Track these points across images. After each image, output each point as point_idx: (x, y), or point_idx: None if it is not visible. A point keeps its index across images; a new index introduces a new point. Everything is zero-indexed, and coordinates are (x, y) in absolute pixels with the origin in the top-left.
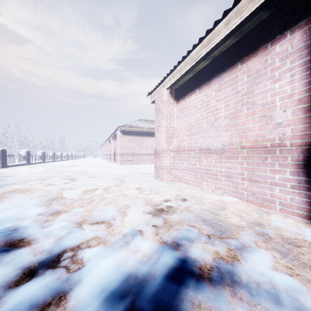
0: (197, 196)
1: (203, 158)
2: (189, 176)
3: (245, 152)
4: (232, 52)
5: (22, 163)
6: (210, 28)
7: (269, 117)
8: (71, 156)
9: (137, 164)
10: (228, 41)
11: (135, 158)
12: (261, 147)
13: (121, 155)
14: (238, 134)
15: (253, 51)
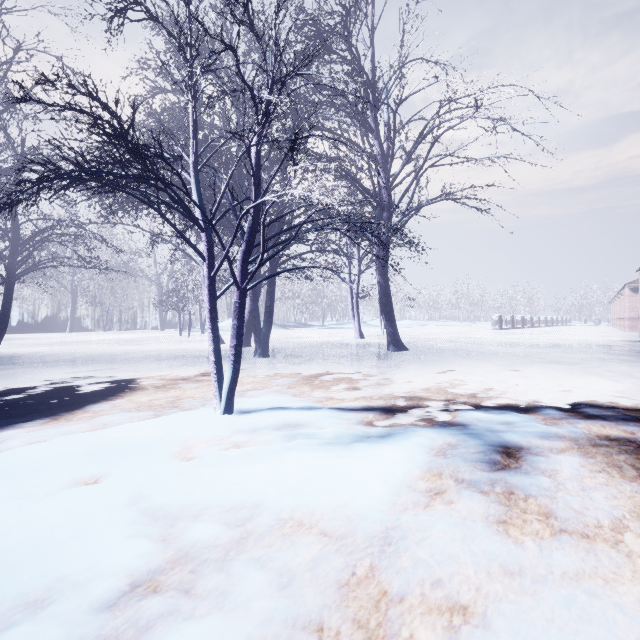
0: None
1: None
2: None
3: None
4: None
5: (508, 327)
6: None
7: None
8: (551, 321)
9: None
10: None
11: None
12: None
13: (631, 320)
14: None
15: None
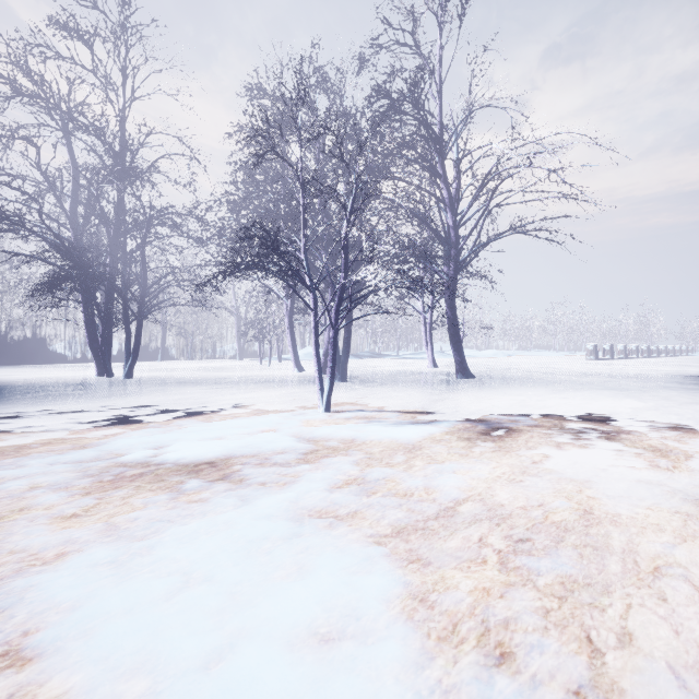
0: None
1: None
2: None
3: None
4: None
5: (606, 358)
6: None
7: None
8: (665, 351)
9: None
10: None
11: None
12: None
13: None
14: None
15: None
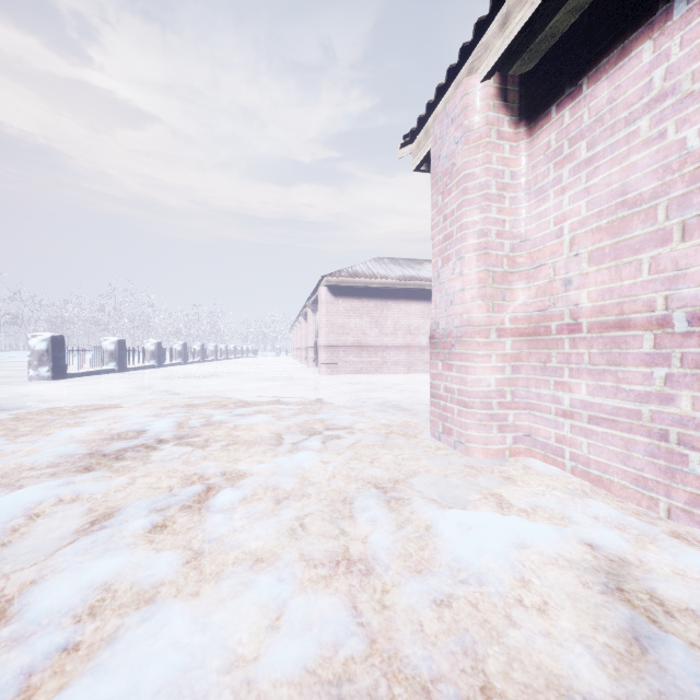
0: None
1: None
2: (613, 449)
3: None
4: None
5: (107, 368)
6: None
7: None
8: (226, 352)
9: (370, 373)
10: None
11: (365, 358)
12: None
13: (330, 350)
14: None
15: None
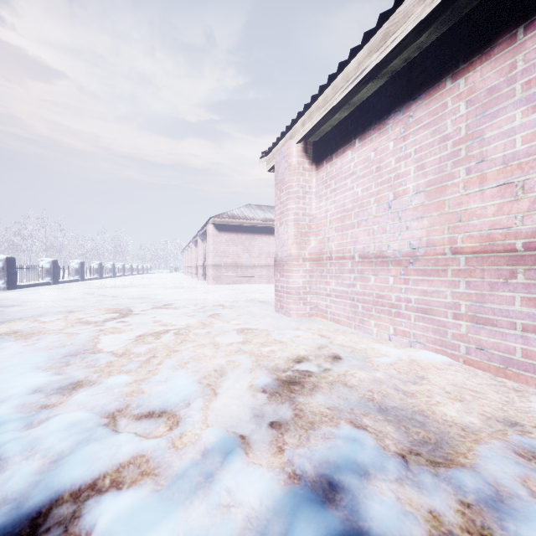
0: (360, 350)
1: (370, 273)
2: (341, 307)
3: (461, 261)
4: (432, 58)
5: (44, 281)
6: (387, 11)
7: (521, 186)
8: (131, 270)
9: (243, 283)
10: (425, 35)
11: (240, 273)
12: (501, 251)
13: (216, 268)
14: (447, 224)
15: (481, 49)
